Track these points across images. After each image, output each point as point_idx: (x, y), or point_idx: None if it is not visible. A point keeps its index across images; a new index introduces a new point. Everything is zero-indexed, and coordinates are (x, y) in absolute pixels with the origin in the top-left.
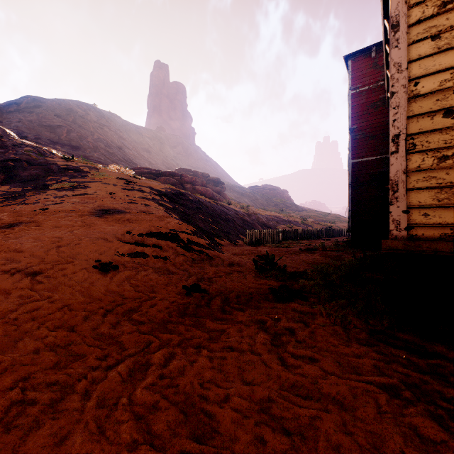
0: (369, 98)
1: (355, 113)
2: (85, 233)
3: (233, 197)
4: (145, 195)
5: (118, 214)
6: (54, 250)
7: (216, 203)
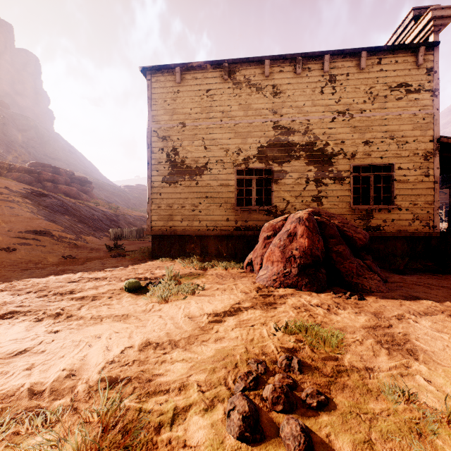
0: None
1: None
2: None
3: (102, 196)
4: (4, 197)
5: None
6: None
7: (82, 204)
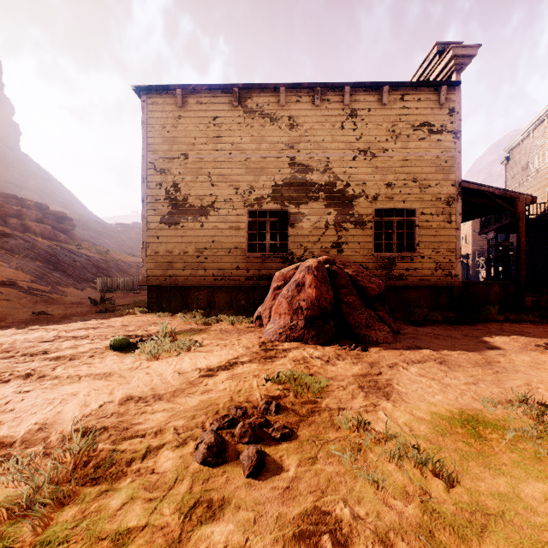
0: None
1: None
2: None
3: (87, 236)
4: None
5: None
6: None
7: (59, 246)
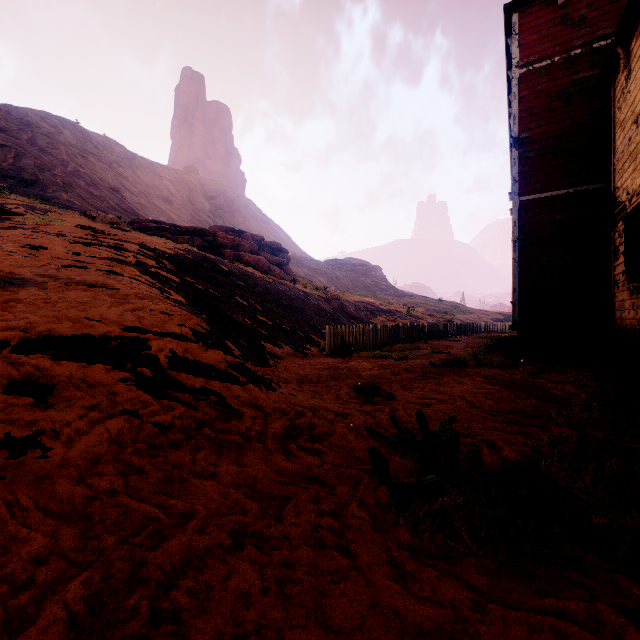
0: (554, 82)
1: (526, 111)
2: None
3: (301, 274)
4: (121, 256)
5: (1, 287)
6: None
7: (272, 279)
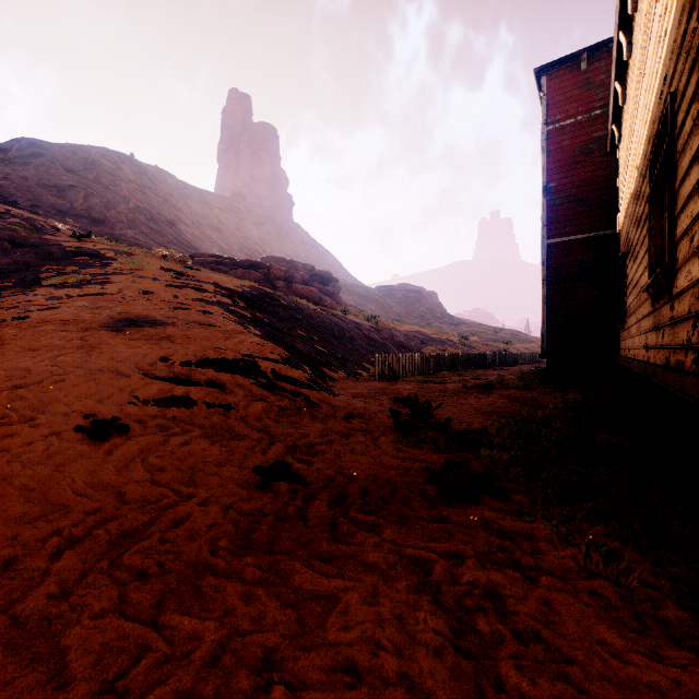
0: (577, 138)
1: (553, 163)
2: (80, 360)
3: (352, 303)
4: (205, 296)
5: (153, 327)
6: (4, 395)
7: (324, 311)
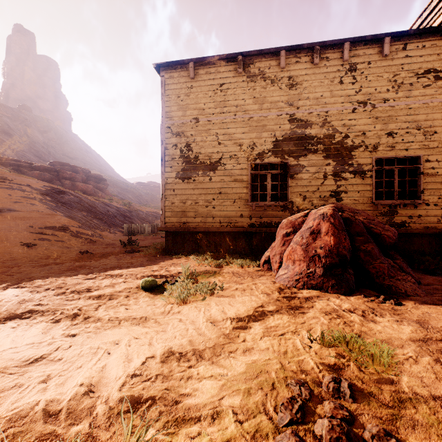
0: None
1: None
2: None
3: (116, 193)
4: (26, 194)
5: (12, 213)
6: None
7: (97, 200)
